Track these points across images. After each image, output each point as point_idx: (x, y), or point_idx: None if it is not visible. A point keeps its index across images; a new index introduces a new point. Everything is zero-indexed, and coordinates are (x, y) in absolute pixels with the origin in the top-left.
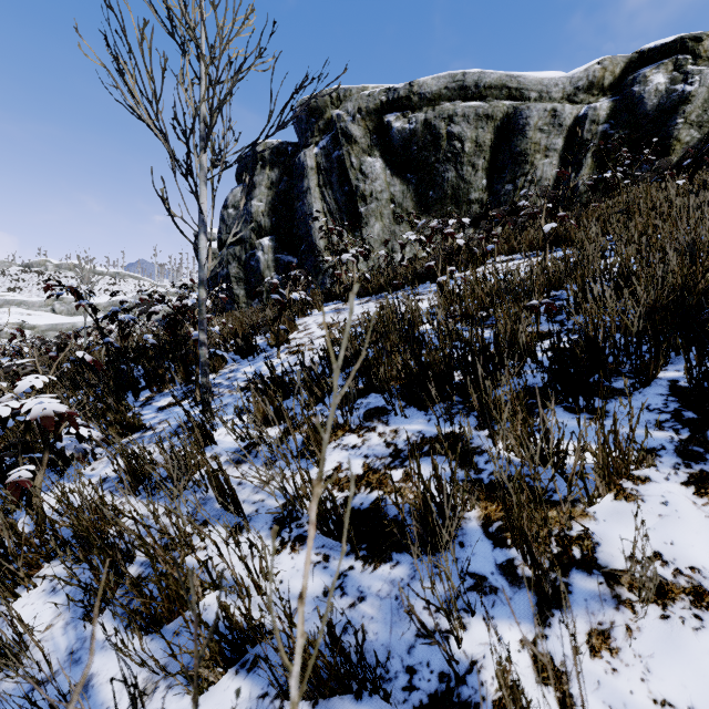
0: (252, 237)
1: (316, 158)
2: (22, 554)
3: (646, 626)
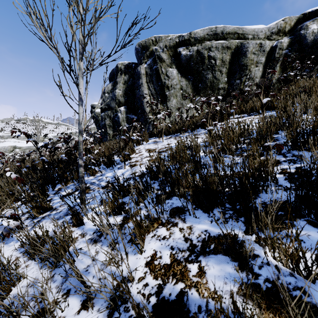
0: (116, 107)
1: (145, 69)
2: None
3: None
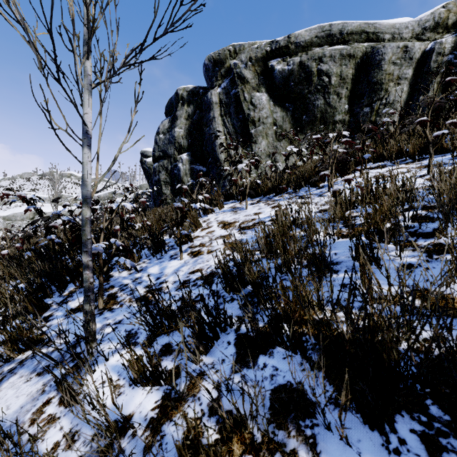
0: (175, 153)
1: (219, 96)
2: None
3: None
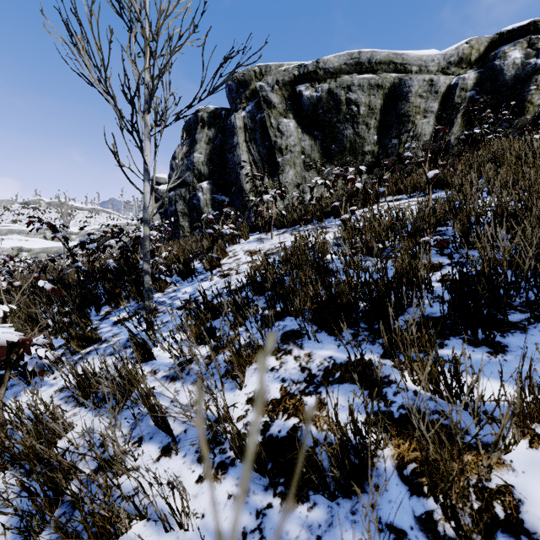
0: (194, 181)
1: (243, 120)
2: None
3: None
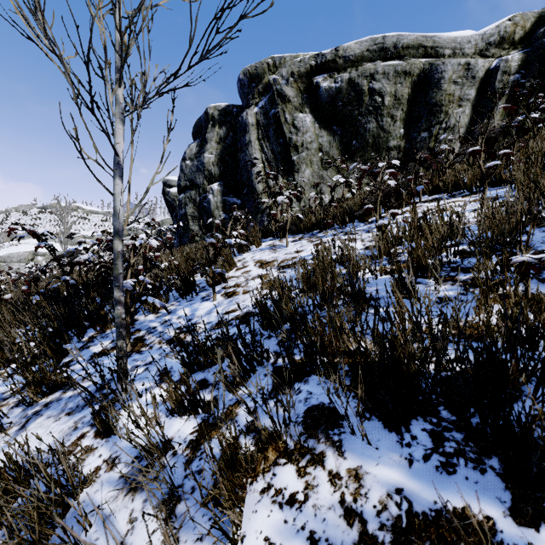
0: (204, 183)
1: (256, 116)
2: None
3: None
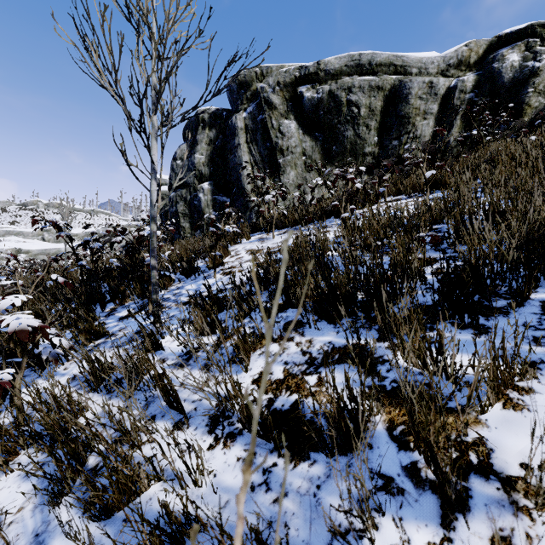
0: (195, 182)
1: (244, 121)
2: (2, 444)
3: (544, 534)
